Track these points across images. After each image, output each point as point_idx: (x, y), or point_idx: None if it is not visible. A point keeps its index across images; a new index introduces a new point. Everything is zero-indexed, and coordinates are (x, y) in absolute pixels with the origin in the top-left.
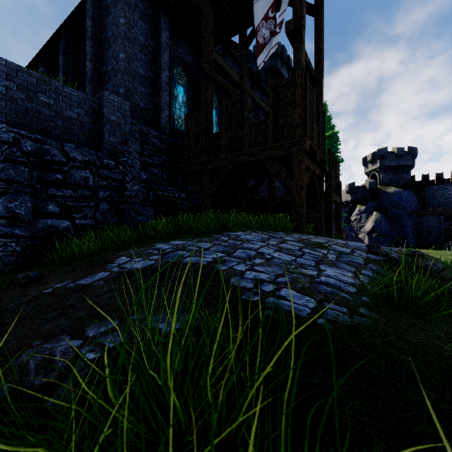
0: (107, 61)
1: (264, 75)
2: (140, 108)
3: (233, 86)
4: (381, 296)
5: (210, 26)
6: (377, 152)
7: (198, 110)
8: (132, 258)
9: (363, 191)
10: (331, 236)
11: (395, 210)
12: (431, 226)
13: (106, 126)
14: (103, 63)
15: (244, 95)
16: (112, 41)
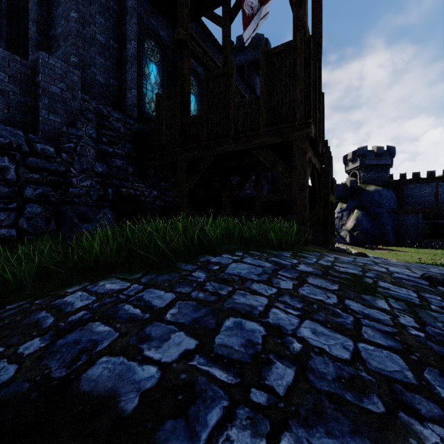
0: (56, 23)
1: (247, 68)
2: (100, 84)
3: None
4: None
5: None
6: (358, 150)
7: None
8: None
9: (344, 189)
10: (328, 241)
11: (375, 208)
12: (409, 224)
13: (43, 98)
14: (51, 25)
15: (229, 67)
16: None
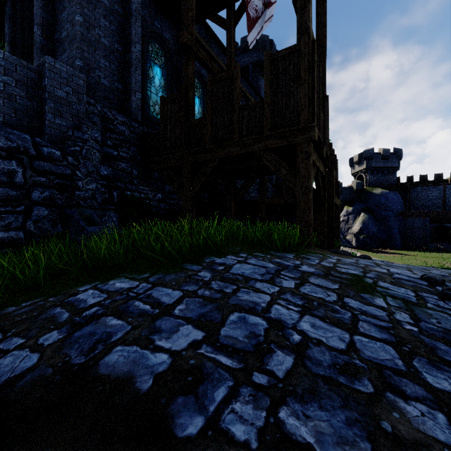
0: (61, 27)
1: (252, 70)
2: (104, 87)
3: None
4: None
5: None
6: (364, 153)
7: None
8: (4, 337)
9: (350, 192)
10: (333, 244)
11: (382, 211)
12: (416, 227)
13: (50, 102)
14: (56, 29)
15: (234, 71)
16: (67, 0)
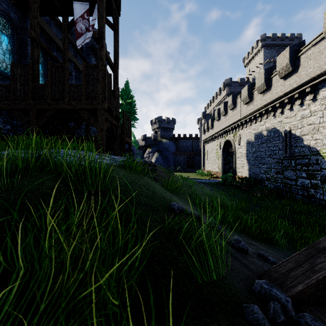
0: None
1: (86, 49)
2: None
3: (58, 51)
4: (117, 165)
5: (36, 4)
6: (157, 118)
7: (24, 60)
8: None
9: (150, 140)
10: None
11: (165, 152)
12: (180, 161)
13: None
14: None
15: (65, 65)
16: None
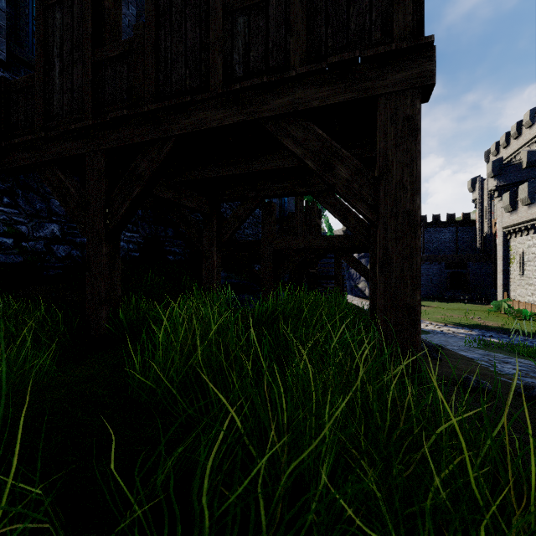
0: None
1: None
2: None
3: None
4: None
5: None
6: None
7: None
8: None
9: None
10: None
11: None
12: (432, 274)
13: None
14: None
15: None
16: None
